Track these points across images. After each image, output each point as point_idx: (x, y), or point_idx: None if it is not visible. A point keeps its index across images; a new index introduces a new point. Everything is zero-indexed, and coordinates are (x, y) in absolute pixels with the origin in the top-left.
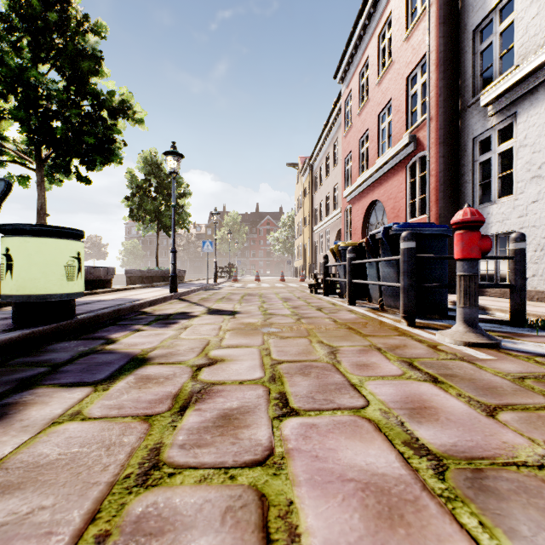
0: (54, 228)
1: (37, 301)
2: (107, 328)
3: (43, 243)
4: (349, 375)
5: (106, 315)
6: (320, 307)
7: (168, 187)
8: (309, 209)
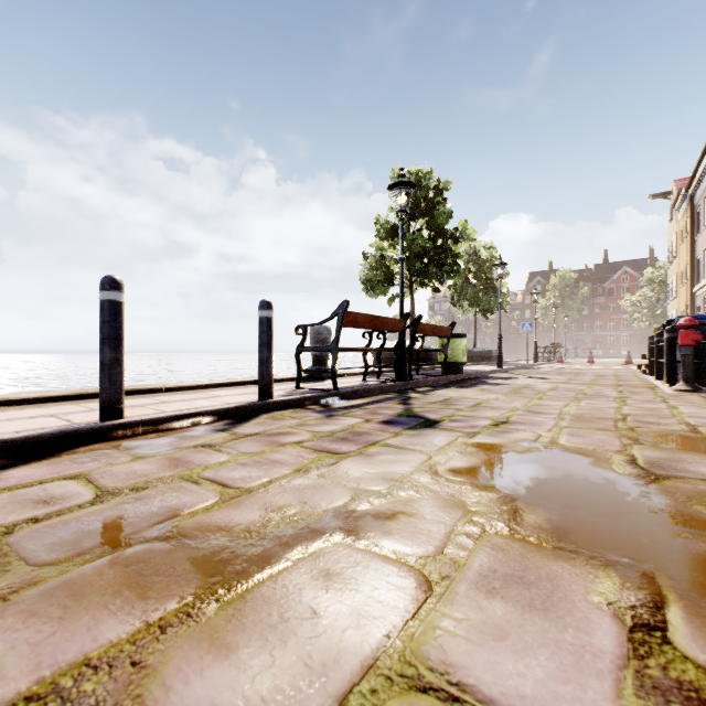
0: (458, 334)
1: (453, 364)
2: (478, 379)
3: (455, 341)
4: (585, 390)
5: (472, 375)
6: (621, 380)
7: (485, 272)
8: (686, 260)
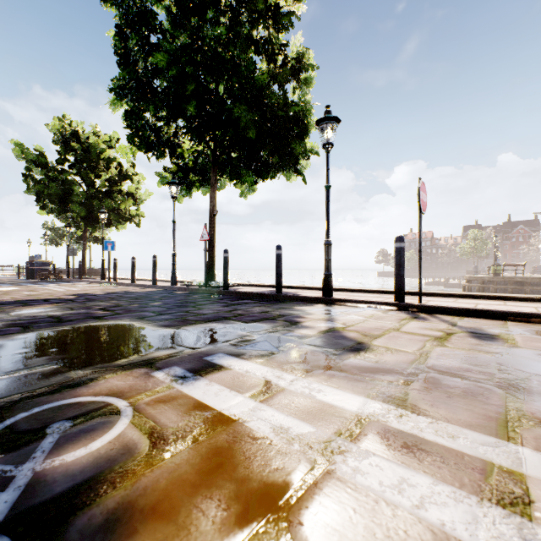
0: None
1: None
2: None
3: None
4: None
5: None
6: None
7: None
8: None
